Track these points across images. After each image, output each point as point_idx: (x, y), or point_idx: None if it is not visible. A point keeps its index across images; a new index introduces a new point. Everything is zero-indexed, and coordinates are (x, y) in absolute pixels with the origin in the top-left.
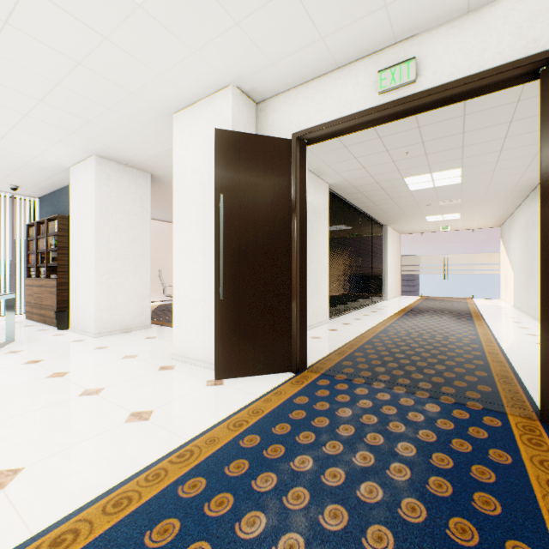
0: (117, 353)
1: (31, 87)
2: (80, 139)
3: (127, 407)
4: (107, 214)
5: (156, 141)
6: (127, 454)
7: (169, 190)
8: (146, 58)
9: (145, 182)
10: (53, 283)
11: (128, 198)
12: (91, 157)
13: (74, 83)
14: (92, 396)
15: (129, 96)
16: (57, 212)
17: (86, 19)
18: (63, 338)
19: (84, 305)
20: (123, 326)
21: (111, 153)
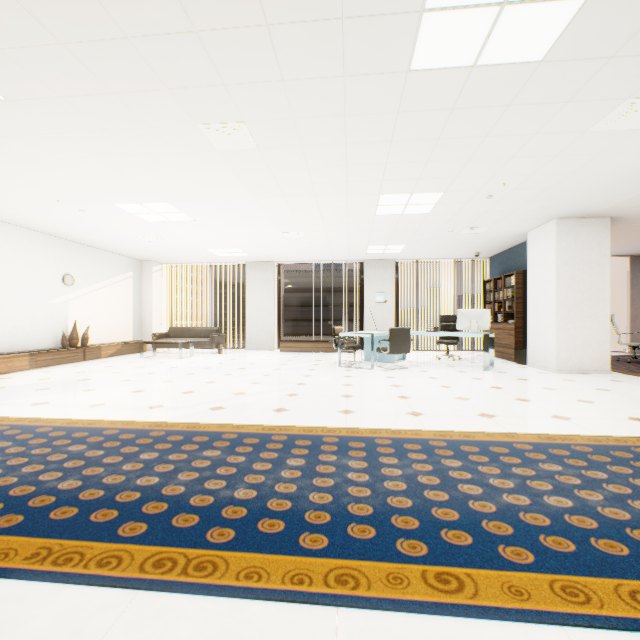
0: (586, 386)
1: (527, 196)
2: (546, 212)
3: (622, 413)
4: (565, 267)
5: (626, 192)
6: (638, 430)
7: (629, 225)
8: (633, 149)
9: (603, 227)
10: (510, 327)
11: (584, 248)
12: (550, 221)
13: (560, 184)
14: (587, 403)
15: (606, 174)
16: (506, 268)
17: (588, 152)
18: (527, 369)
19: (542, 345)
20: (579, 367)
21: (570, 214)
